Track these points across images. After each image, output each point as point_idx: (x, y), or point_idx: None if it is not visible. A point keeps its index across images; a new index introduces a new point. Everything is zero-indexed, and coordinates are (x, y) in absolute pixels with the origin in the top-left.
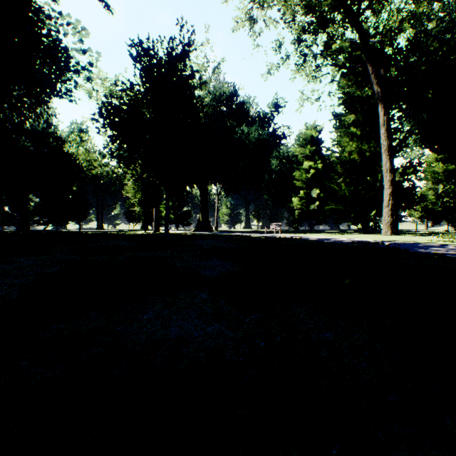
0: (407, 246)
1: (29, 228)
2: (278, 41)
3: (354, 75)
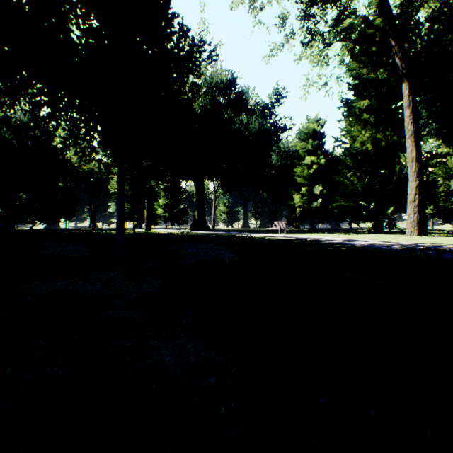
0: None
1: (14, 227)
2: (283, 14)
3: (366, 56)
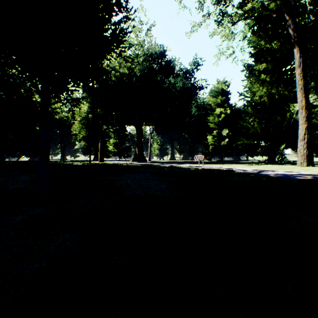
0: None
1: (4, 159)
2: None
3: (263, 32)
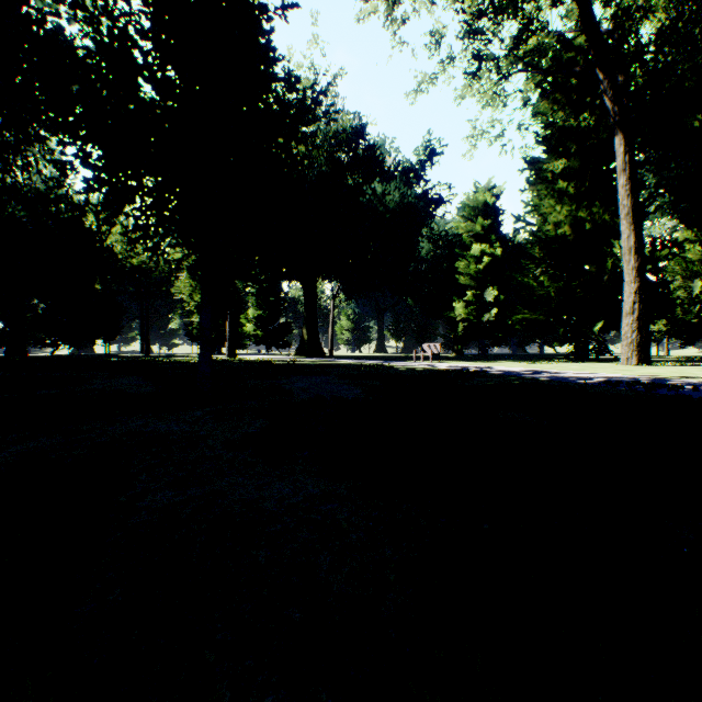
0: None
1: (26, 351)
2: (437, 30)
3: (563, 93)
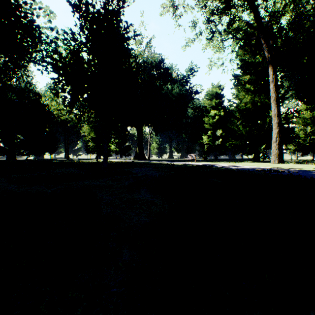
0: (305, 173)
1: (15, 157)
2: (194, 21)
3: (249, 47)
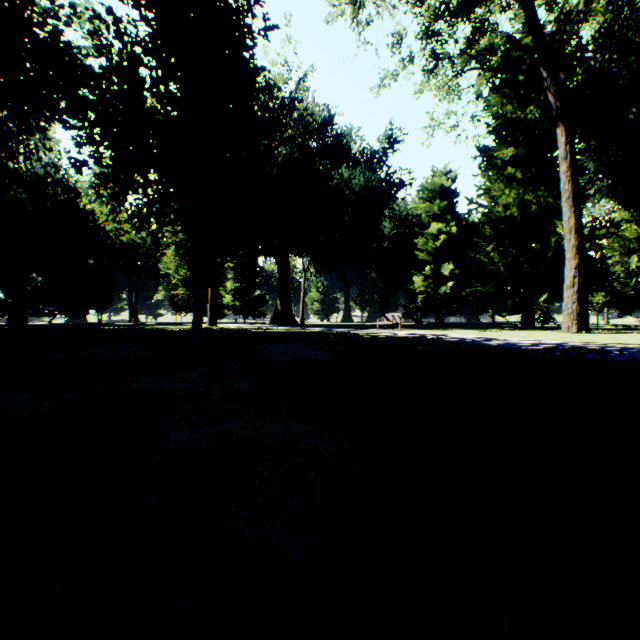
0: None
1: (26, 320)
2: (398, 32)
3: (512, 88)
